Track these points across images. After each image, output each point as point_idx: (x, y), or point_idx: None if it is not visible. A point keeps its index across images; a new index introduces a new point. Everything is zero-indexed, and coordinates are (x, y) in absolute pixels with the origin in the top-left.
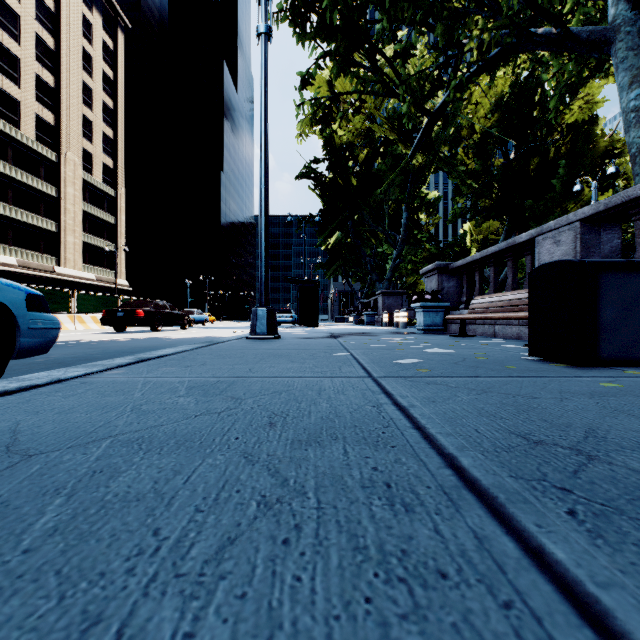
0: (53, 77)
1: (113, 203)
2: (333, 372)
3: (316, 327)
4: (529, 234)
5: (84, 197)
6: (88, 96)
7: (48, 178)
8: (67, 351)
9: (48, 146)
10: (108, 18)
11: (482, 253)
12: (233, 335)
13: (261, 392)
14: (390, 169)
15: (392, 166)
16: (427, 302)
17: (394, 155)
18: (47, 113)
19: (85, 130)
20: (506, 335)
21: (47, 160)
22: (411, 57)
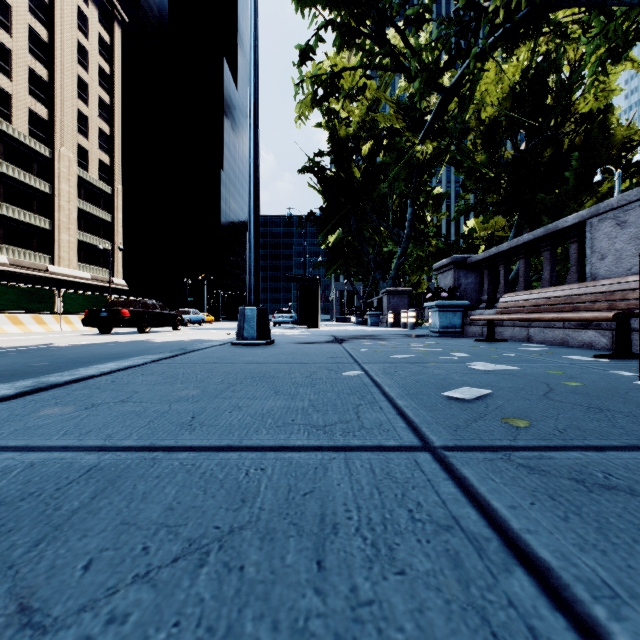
0: (47, 70)
1: (110, 201)
2: (347, 427)
3: (317, 328)
4: (578, 216)
5: (79, 194)
6: (83, 91)
7: (41, 174)
8: (7, 360)
9: (41, 141)
10: (104, 11)
11: (511, 243)
12: (225, 337)
13: (148, 547)
14: (394, 163)
15: (396, 159)
16: (443, 301)
17: (398, 148)
18: (40, 107)
19: (80, 125)
20: (545, 340)
21: (40, 156)
22: (425, 21)
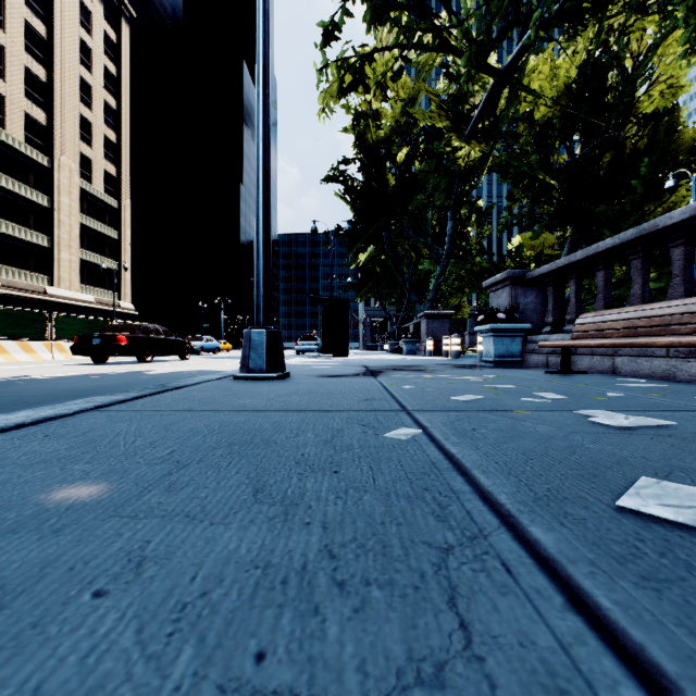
0: (45, 70)
1: (116, 216)
2: None
3: (345, 357)
4: (690, 209)
5: (82, 208)
6: (87, 94)
7: (39, 186)
8: None
9: (39, 149)
10: (110, 6)
11: (587, 251)
12: (236, 368)
13: None
14: (432, 171)
15: (435, 167)
16: (499, 323)
17: (437, 154)
18: (38, 111)
19: (83, 132)
20: (639, 372)
21: (38, 165)
22: None
